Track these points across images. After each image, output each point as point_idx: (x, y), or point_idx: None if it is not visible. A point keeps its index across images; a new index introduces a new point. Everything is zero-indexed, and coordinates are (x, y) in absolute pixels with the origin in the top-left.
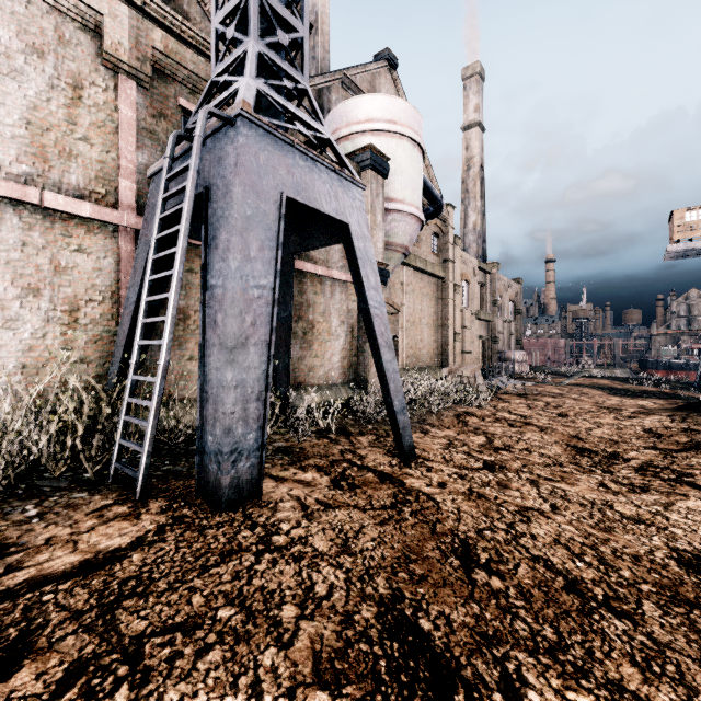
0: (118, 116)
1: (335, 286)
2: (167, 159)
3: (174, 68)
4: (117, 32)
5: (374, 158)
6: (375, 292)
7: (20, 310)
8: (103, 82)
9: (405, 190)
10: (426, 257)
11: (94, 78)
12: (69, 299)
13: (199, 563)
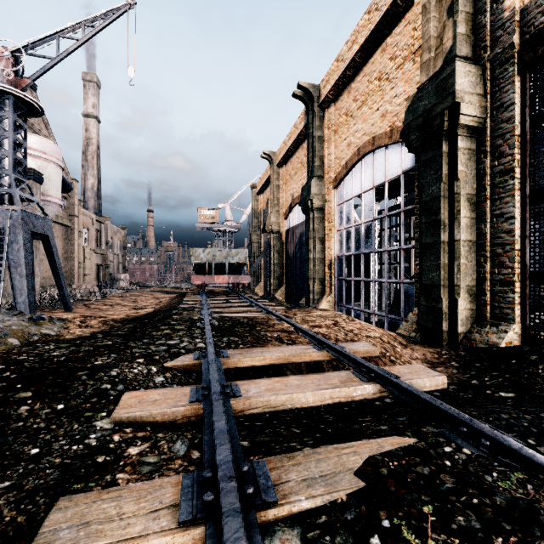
0: None
1: None
2: None
3: None
4: None
5: (35, 175)
6: (57, 257)
7: None
8: None
9: (53, 189)
10: (57, 213)
11: None
12: None
13: None
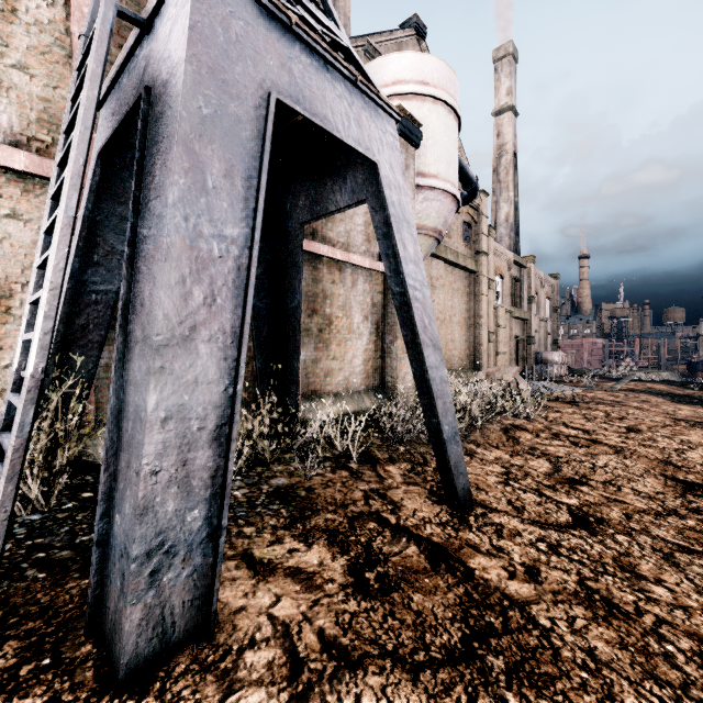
0: (71, 42)
1: (357, 274)
2: (81, 38)
3: None
4: None
5: (403, 122)
6: (414, 267)
7: None
8: None
9: (439, 163)
10: (457, 249)
11: None
12: None
13: None
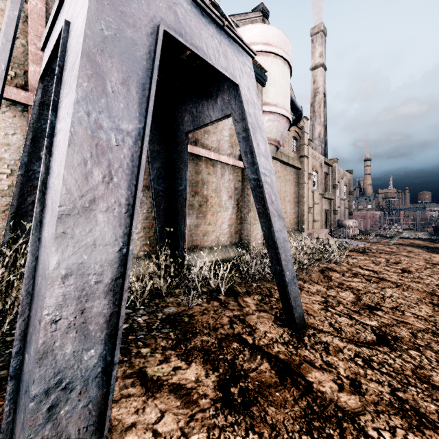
0: (28, 7)
1: (224, 169)
2: None
3: None
4: None
5: (254, 69)
6: (264, 160)
7: None
8: None
9: (278, 96)
10: (288, 154)
11: None
12: None
13: None
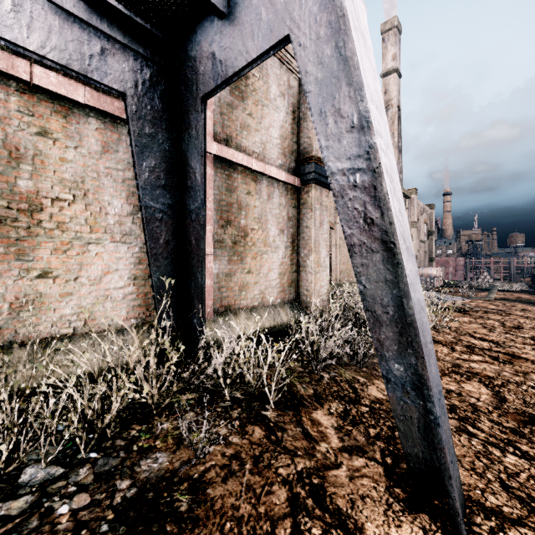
0: None
1: (273, 187)
2: None
3: None
4: None
5: None
6: (376, 112)
7: None
8: None
9: None
10: None
11: None
12: None
13: None
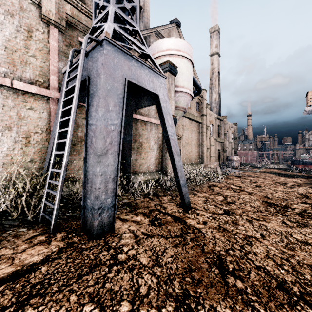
0: (49, 45)
1: (152, 126)
2: (69, 62)
3: (76, 23)
4: (49, 5)
5: (170, 66)
6: (171, 128)
7: (1, 137)
8: (42, 29)
9: (184, 81)
10: (194, 113)
11: (38, 27)
12: (25, 132)
13: (77, 273)
